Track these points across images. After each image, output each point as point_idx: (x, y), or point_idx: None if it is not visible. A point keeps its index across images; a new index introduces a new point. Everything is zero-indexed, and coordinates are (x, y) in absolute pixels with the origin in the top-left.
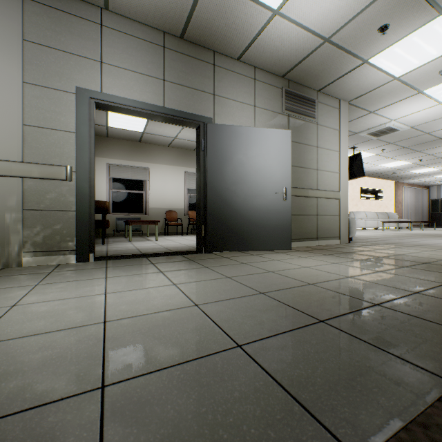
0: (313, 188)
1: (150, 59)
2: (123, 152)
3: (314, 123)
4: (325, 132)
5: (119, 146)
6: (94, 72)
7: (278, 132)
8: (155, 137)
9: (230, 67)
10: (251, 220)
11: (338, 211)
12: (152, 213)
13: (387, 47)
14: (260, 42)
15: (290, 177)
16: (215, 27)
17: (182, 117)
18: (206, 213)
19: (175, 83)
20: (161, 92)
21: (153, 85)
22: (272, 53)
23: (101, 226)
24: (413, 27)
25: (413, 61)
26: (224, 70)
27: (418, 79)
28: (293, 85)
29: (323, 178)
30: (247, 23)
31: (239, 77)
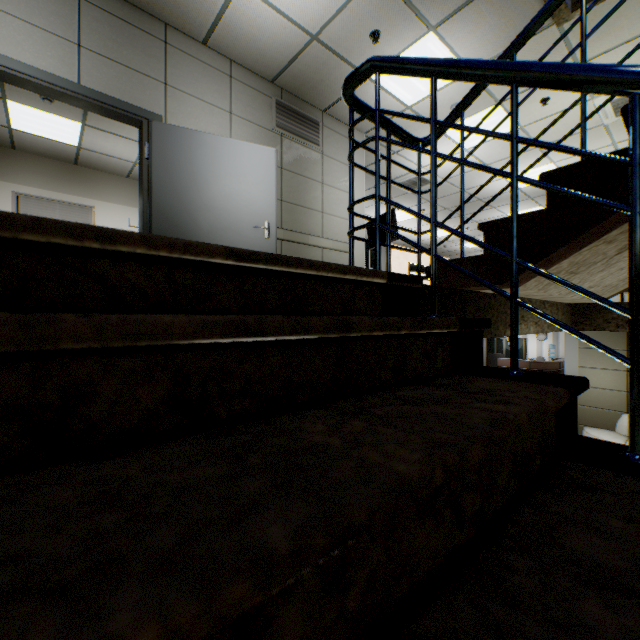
0: (318, 236)
1: (55, 10)
2: (45, 177)
3: (319, 153)
4: (334, 166)
5: (38, 166)
6: None
7: (258, 148)
8: (102, 157)
9: (192, 51)
10: None
11: None
12: None
13: None
14: (229, 23)
15: (275, 209)
16: None
17: (112, 106)
18: None
19: (100, 54)
20: (75, 62)
21: (60, 48)
22: (249, 43)
23: None
24: (407, 41)
25: (420, 86)
26: (182, 53)
27: None
28: (289, 98)
29: (331, 224)
30: None
31: (206, 69)
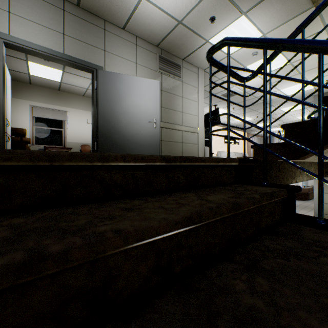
0: (180, 124)
1: (52, 17)
2: (44, 97)
3: (180, 81)
4: (188, 88)
5: (41, 92)
6: (2, 18)
7: (150, 81)
8: (71, 87)
9: (117, 33)
10: (131, 140)
11: (197, 141)
12: (70, 146)
13: (218, 32)
14: (136, 17)
15: (159, 112)
16: (102, 1)
17: (79, 63)
18: (98, 134)
19: (73, 37)
20: (62, 42)
21: (55, 36)
22: (146, 27)
23: (19, 148)
24: (229, 21)
25: None
26: (112, 34)
27: (241, 57)
28: (165, 53)
29: (187, 118)
30: (124, 1)
31: (124, 41)
